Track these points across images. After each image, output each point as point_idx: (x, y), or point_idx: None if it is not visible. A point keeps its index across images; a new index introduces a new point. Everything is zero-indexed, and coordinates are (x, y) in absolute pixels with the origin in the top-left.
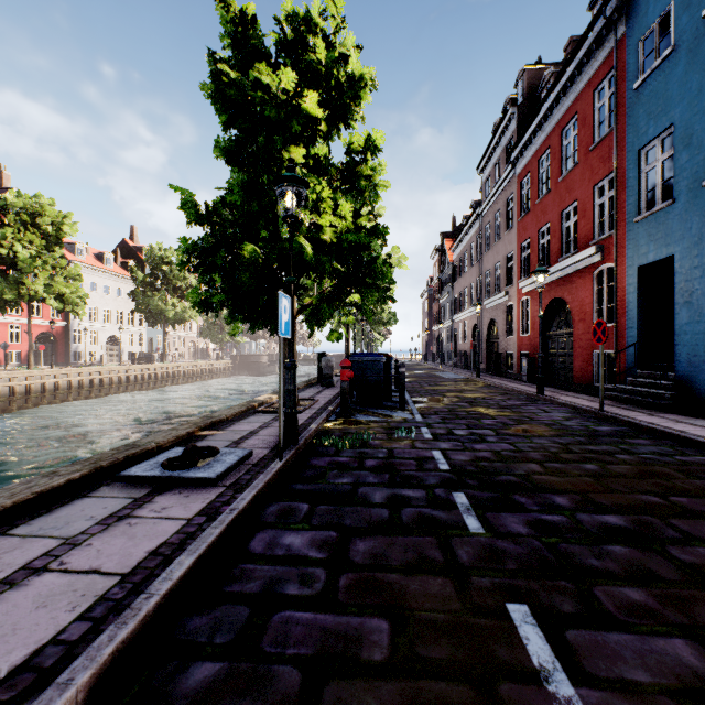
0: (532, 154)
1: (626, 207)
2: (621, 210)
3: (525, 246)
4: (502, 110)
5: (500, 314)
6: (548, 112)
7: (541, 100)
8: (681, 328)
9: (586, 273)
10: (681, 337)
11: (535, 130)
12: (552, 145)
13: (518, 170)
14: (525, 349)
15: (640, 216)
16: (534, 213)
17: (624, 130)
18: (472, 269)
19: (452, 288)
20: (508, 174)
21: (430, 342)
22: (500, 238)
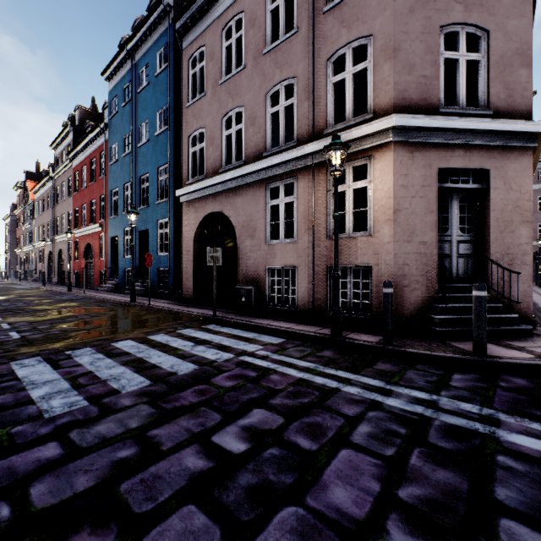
0: (80, 162)
1: (109, 211)
2: (108, 212)
3: (78, 210)
4: (68, 119)
5: (65, 247)
6: (85, 146)
7: (81, 139)
8: (120, 262)
9: (98, 234)
10: (120, 265)
11: (81, 150)
12: (88, 164)
13: (74, 165)
14: (77, 269)
15: (111, 217)
16: (81, 194)
17: (108, 179)
18: (48, 212)
19: (33, 220)
20: (69, 164)
21: (14, 261)
22: (65, 199)
